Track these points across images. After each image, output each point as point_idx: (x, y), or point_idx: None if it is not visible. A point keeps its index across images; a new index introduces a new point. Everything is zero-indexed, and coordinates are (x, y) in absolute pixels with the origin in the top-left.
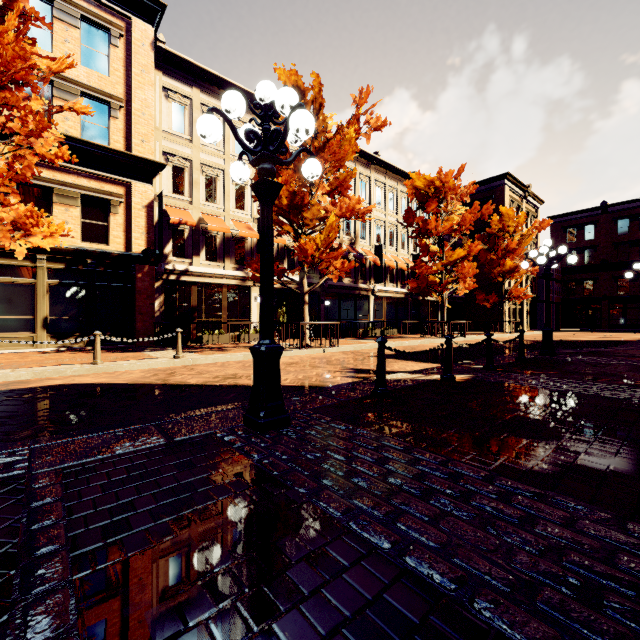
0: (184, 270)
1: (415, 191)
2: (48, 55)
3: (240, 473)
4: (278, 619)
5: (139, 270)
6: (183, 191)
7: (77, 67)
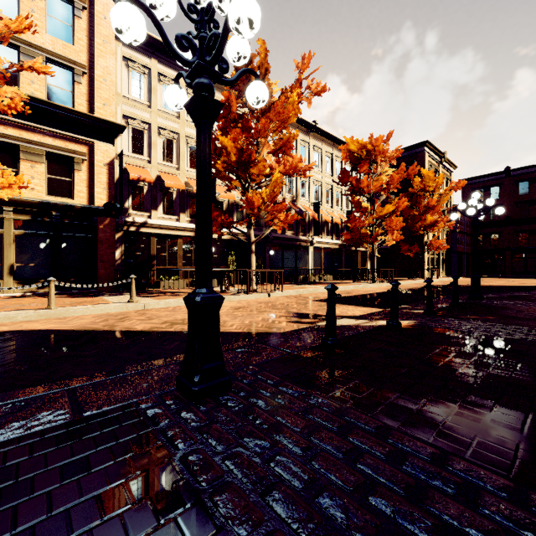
0: (143, 222)
1: (349, 154)
2: (10, 18)
3: (152, 484)
4: None
5: (101, 222)
6: (142, 151)
7: (42, 35)
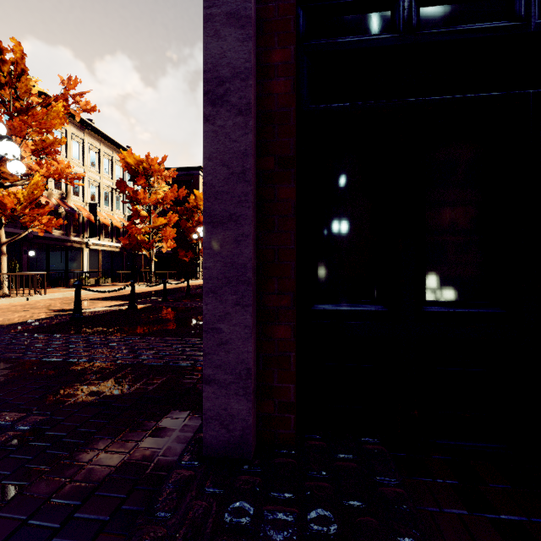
0: None
1: (127, 165)
2: None
3: None
4: (5, 381)
5: None
6: None
7: None
